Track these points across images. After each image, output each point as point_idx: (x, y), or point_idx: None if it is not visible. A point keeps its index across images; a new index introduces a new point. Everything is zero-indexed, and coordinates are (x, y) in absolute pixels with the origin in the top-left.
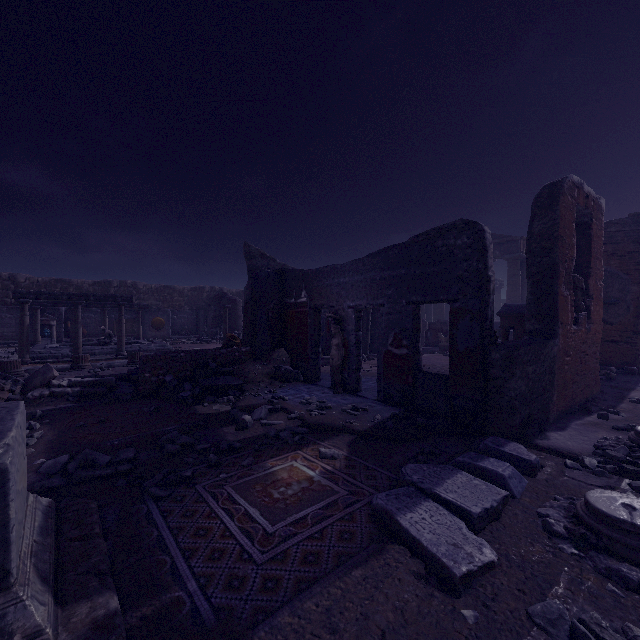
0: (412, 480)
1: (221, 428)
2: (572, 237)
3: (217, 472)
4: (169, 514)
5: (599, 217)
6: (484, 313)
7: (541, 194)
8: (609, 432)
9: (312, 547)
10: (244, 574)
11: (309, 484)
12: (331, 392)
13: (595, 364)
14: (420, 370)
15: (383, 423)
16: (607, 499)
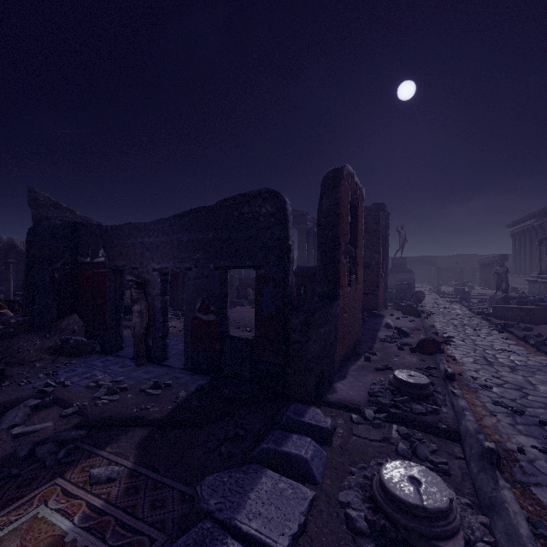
0: (208, 509)
1: None
2: (348, 216)
3: None
4: None
5: (362, 202)
6: (286, 280)
7: (328, 176)
8: (374, 374)
9: None
10: None
11: None
12: (133, 364)
13: (359, 314)
14: (228, 335)
15: (187, 401)
16: (398, 476)
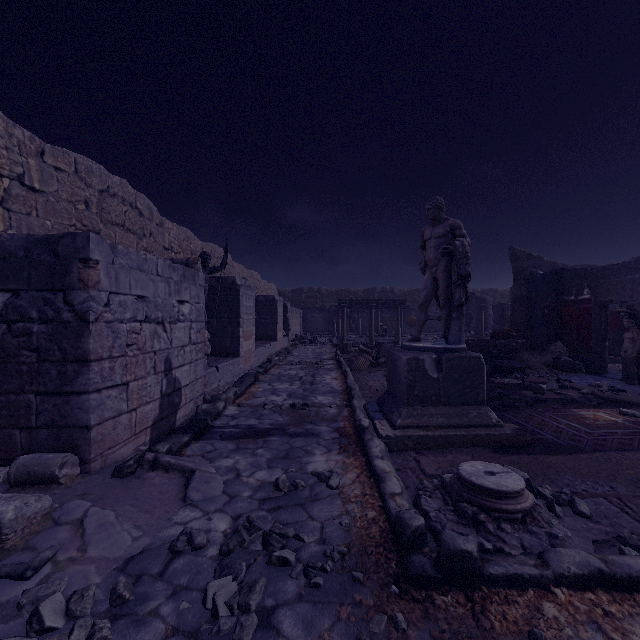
0: None
1: (520, 391)
2: None
3: (534, 408)
4: (515, 416)
5: None
6: None
7: None
8: None
9: (624, 441)
10: (579, 439)
11: (614, 422)
12: (623, 383)
13: None
14: None
15: None
16: None
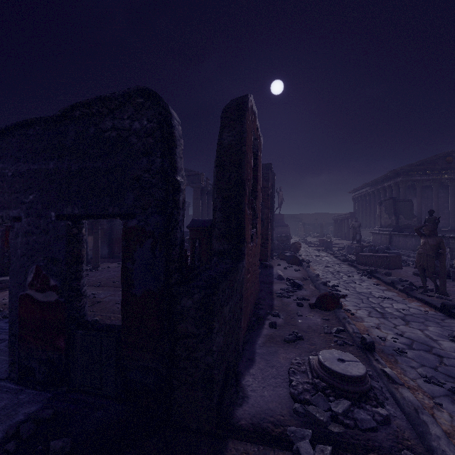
0: None
1: None
2: (251, 159)
3: None
4: None
5: (260, 152)
6: (171, 236)
7: (230, 105)
8: (285, 349)
9: None
10: None
11: None
12: None
13: (257, 270)
14: (81, 323)
15: None
16: None
